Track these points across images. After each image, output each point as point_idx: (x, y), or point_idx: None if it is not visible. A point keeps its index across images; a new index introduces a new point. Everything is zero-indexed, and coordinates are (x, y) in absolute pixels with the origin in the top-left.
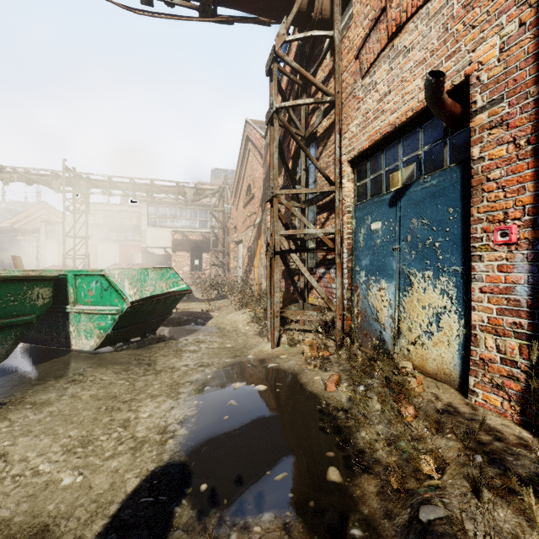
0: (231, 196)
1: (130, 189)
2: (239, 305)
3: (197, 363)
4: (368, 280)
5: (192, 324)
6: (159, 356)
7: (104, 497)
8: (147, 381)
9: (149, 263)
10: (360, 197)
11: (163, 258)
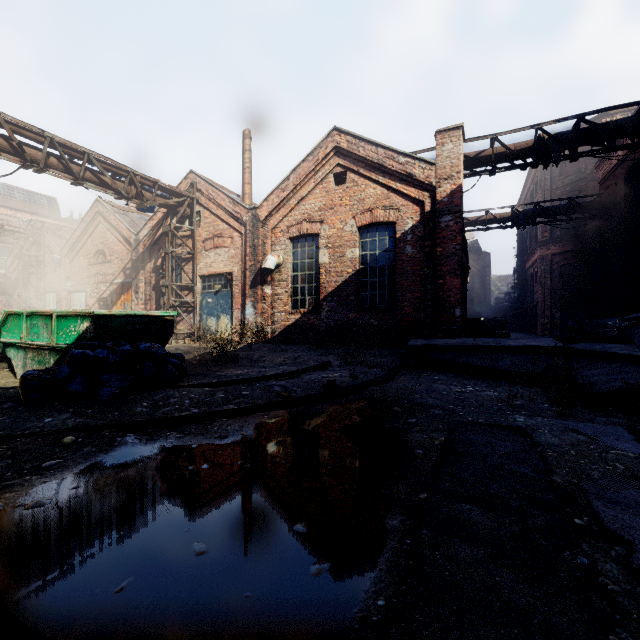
0: (62, 248)
1: None
2: None
3: None
4: (207, 318)
5: None
6: None
7: None
8: None
9: None
10: (204, 289)
11: None
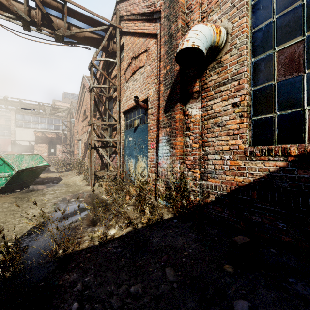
0: (75, 114)
1: (4, 104)
2: (78, 173)
3: (54, 197)
4: (128, 159)
5: (50, 183)
6: (33, 197)
7: (19, 231)
8: (28, 204)
9: (17, 150)
10: (126, 127)
11: (28, 147)
